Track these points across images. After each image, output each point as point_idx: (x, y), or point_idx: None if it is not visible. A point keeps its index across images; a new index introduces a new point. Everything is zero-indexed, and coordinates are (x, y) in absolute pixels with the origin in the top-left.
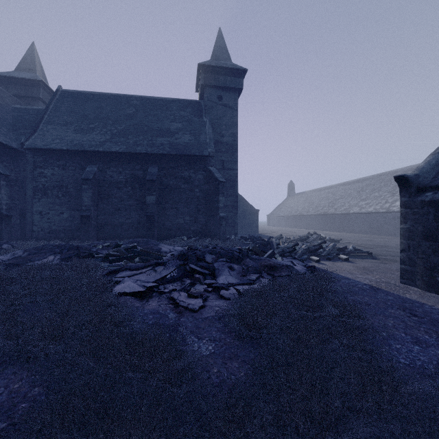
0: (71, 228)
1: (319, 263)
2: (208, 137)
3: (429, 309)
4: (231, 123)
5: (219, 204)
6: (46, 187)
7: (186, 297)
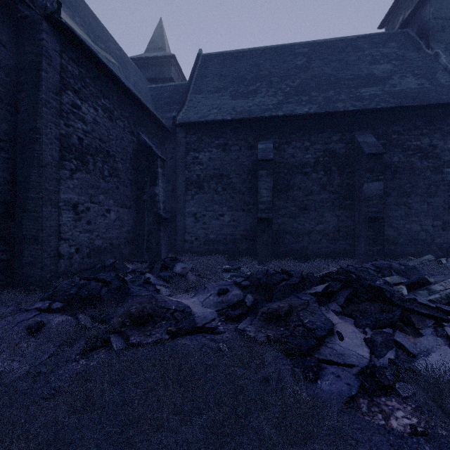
0: (234, 238)
1: None
2: None
3: None
4: None
5: None
6: (202, 178)
7: None
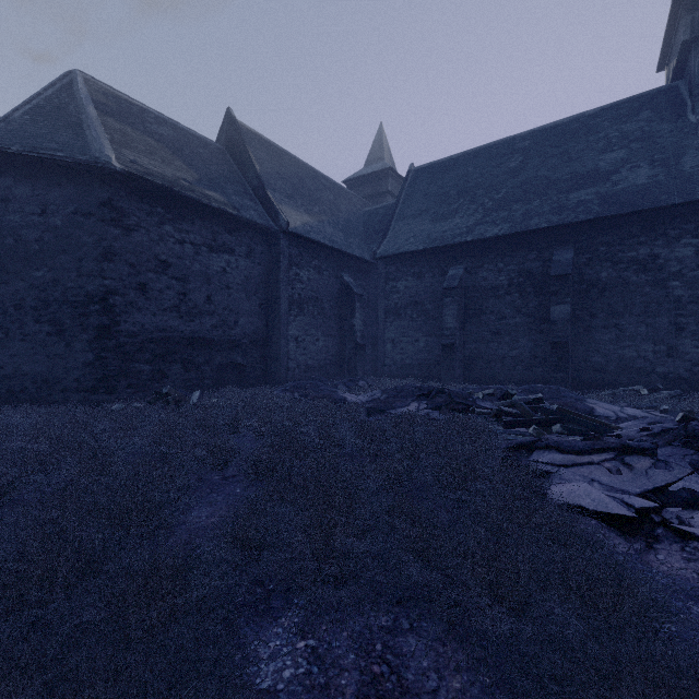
0: (428, 363)
1: None
2: None
3: None
4: None
5: None
6: (399, 306)
7: None
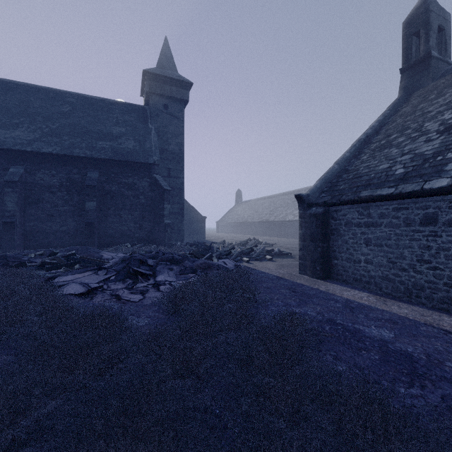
0: None
1: (249, 262)
2: (153, 145)
3: (305, 287)
4: (177, 133)
5: (165, 212)
6: None
7: (128, 292)
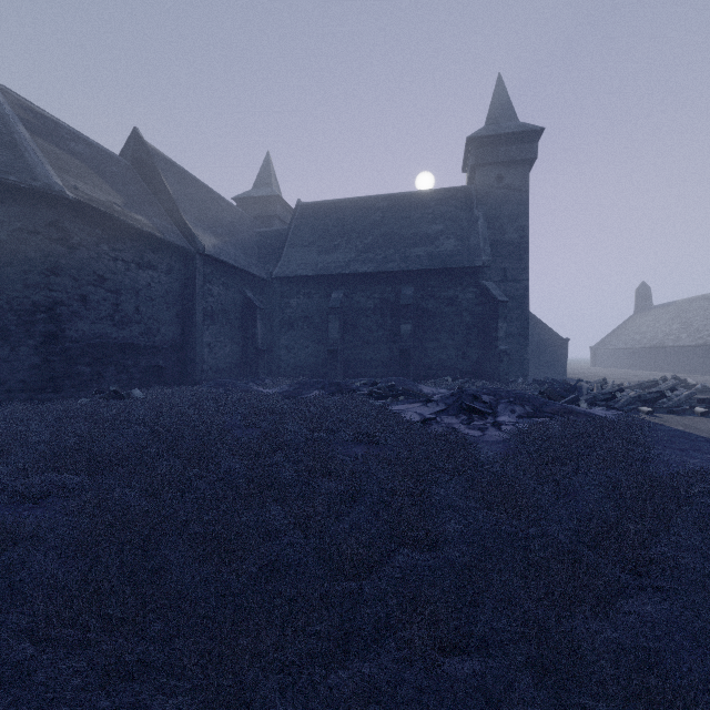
0: (316, 365)
1: (652, 415)
2: (481, 239)
3: None
4: (517, 213)
5: (499, 333)
6: (292, 319)
7: (465, 427)
